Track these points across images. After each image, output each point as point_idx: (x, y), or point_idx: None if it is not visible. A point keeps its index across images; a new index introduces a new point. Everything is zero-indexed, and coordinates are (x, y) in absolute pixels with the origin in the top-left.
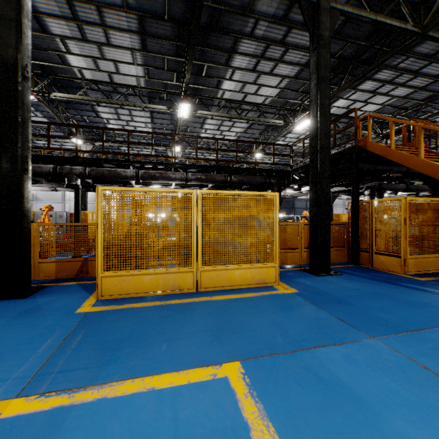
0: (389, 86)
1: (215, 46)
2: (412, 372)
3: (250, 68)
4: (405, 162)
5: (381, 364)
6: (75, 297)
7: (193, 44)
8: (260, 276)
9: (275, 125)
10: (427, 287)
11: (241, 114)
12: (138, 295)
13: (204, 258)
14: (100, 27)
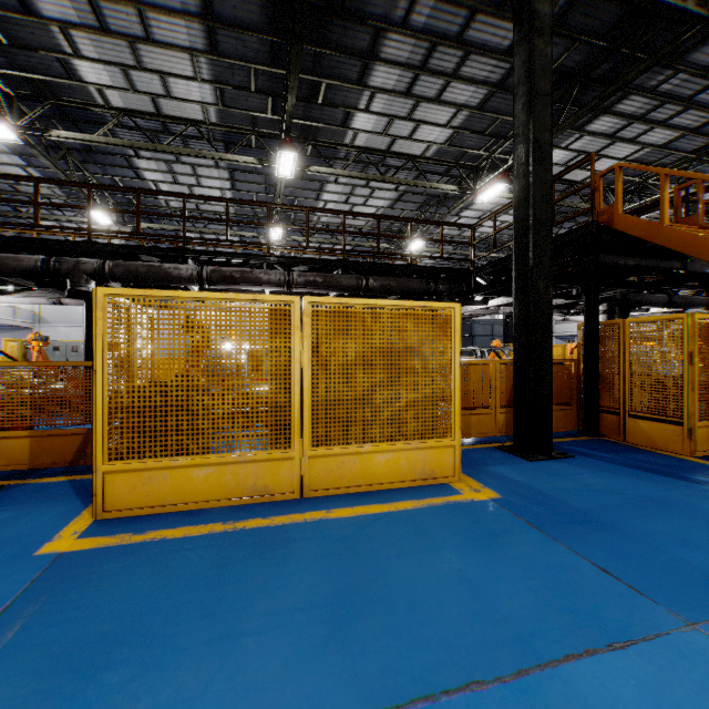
0: (639, 126)
1: (339, 46)
2: None
3: (401, 90)
4: (691, 250)
5: None
6: (52, 513)
7: (299, 35)
8: (426, 465)
9: (442, 195)
10: None
11: (386, 174)
12: (182, 509)
13: (315, 432)
14: (130, 5)
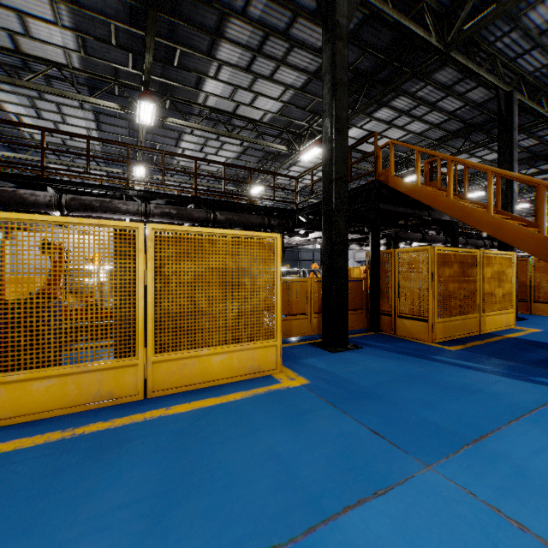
0: (405, 118)
1: (191, 21)
2: (509, 545)
3: (242, 66)
4: (434, 203)
5: (457, 534)
6: None
7: (153, 3)
8: (254, 362)
9: (276, 153)
10: (463, 359)
11: (232, 132)
12: (20, 421)
13: (158, 341)
14: None
